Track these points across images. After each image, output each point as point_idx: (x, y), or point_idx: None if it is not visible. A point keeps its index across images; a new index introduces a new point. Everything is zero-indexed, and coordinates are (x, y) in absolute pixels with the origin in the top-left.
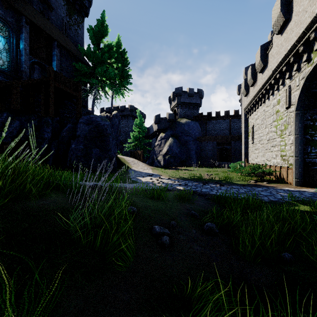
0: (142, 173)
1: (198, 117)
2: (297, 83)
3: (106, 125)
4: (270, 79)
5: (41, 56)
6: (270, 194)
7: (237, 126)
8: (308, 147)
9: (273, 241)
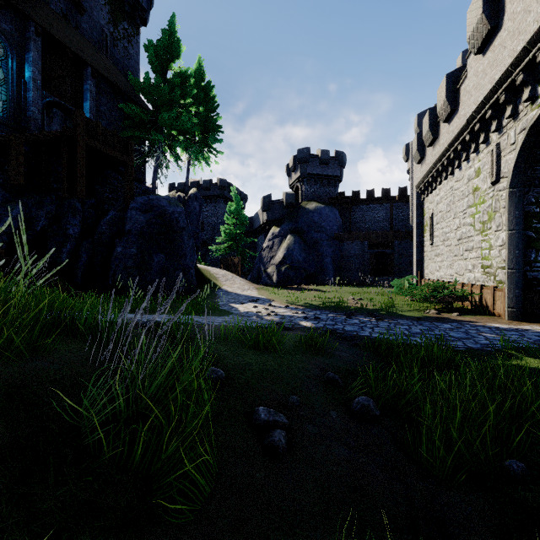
0: (241, 297)
1: (337, 199)
2: (512, 139)
3: (177, 212)
4: (463, 132)
5: (63, 93)
6: (466, 336)
7: (403, 214)
8: (531, 252)
9: (487, 436)
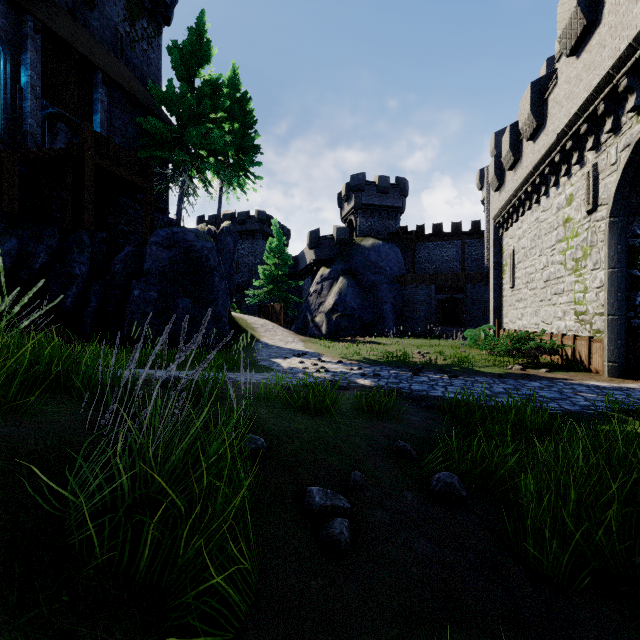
0: (284, 350)
1: (398, 234)
2: (612, 158)
3: (206, 248)
4: (552, 151)
5: (68, 103)
6: (560, 396)
7: (476, 253)
8: (636, 294)
9: (612, 524)
